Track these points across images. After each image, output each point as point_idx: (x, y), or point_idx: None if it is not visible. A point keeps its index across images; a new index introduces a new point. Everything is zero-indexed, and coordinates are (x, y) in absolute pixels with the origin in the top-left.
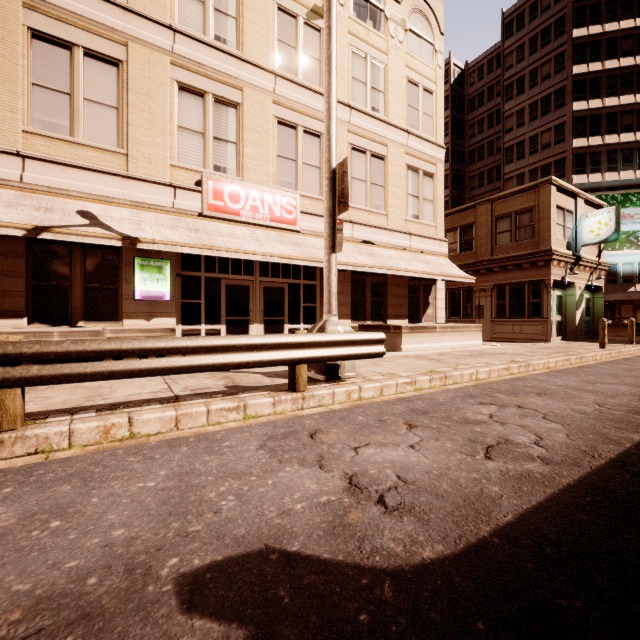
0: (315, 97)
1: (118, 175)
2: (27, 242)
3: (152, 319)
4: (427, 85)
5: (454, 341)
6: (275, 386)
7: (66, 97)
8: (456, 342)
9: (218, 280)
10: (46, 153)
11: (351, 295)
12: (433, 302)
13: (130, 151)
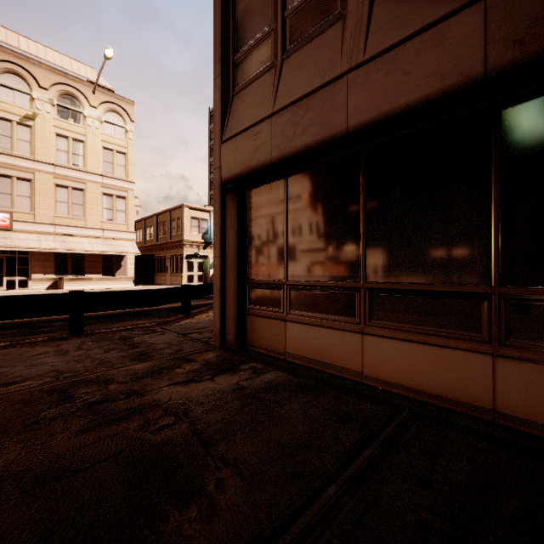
0: (26, 161)
1: None
2: None
3: None
4: (120, 149)
5: (108, 285)
6: None
7: None
8: (110, 285)
9: None
10: None
11: (56, 262)
12: (125, 265)
13: None
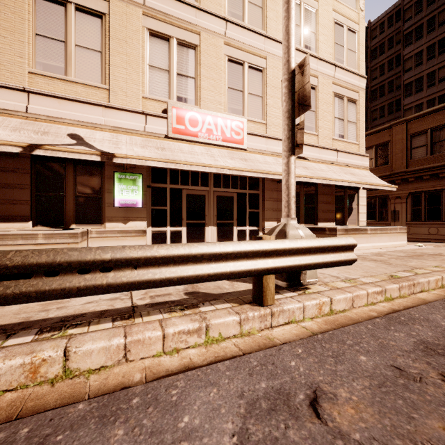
0: (258, 38)
1: (101, 105)
2: (32, 161)
3: (128, 222)
4: (351, 25)
5: (382, 241)
6: (236, 294)
7: (61, 44)
8: (384, 242)
9: (180, 190)
10: (46, 89)
11: None
12: (356, 208)
13: (111, 86)
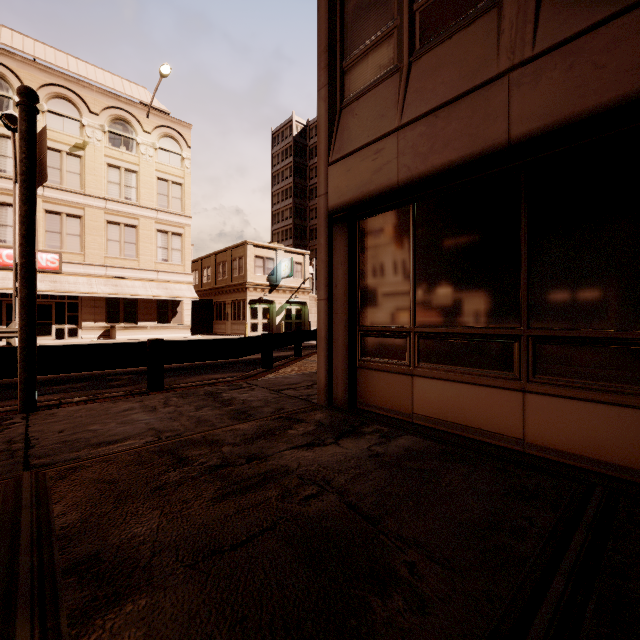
0: (76, 196)
1: None
2: None
3: None
4: (176, 180)
5: (164, 334)
6: None
7: None
8: (166, 335)
9: (1, 301)
10: None
11: (107, 308)
12: (181, 311)
13: None
